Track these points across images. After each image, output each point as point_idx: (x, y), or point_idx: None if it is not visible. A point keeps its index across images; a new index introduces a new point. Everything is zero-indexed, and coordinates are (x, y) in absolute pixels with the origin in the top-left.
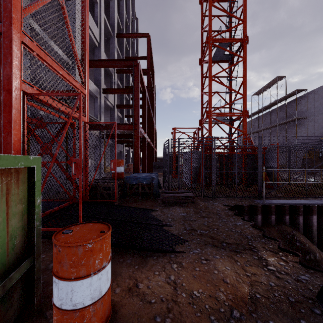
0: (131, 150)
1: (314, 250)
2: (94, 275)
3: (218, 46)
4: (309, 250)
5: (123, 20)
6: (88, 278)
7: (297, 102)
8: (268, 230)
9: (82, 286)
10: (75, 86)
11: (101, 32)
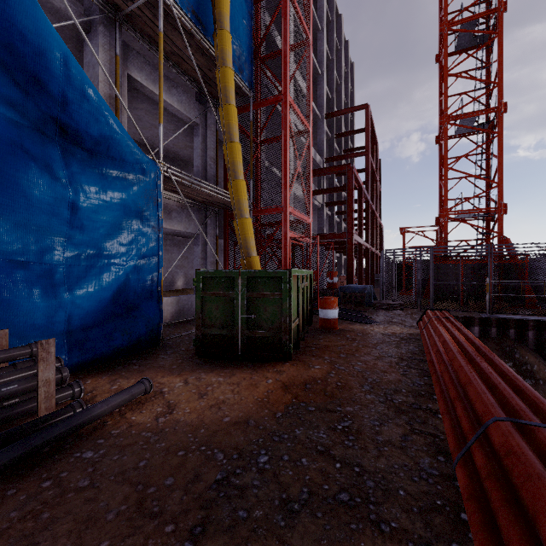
0: (344, 257)
1: (533, 362)
2: (334, 309)
3: (457, 125)
4: (527, 362)
5: (333, 87)
6: (332, 310)
7: None
8: (485, 341)
9: (330, 312)
10: (305, 220)
11: None
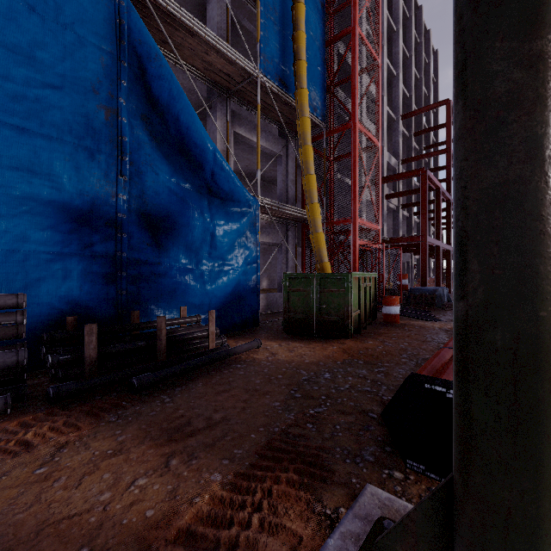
0: None
1: None
2: (395, 306)
3: None
4: None
5: (410, 85)
6: (393, 306)
7: None
8: None
9: (392, 308)
10: (374, 228)
11: (383, 132)
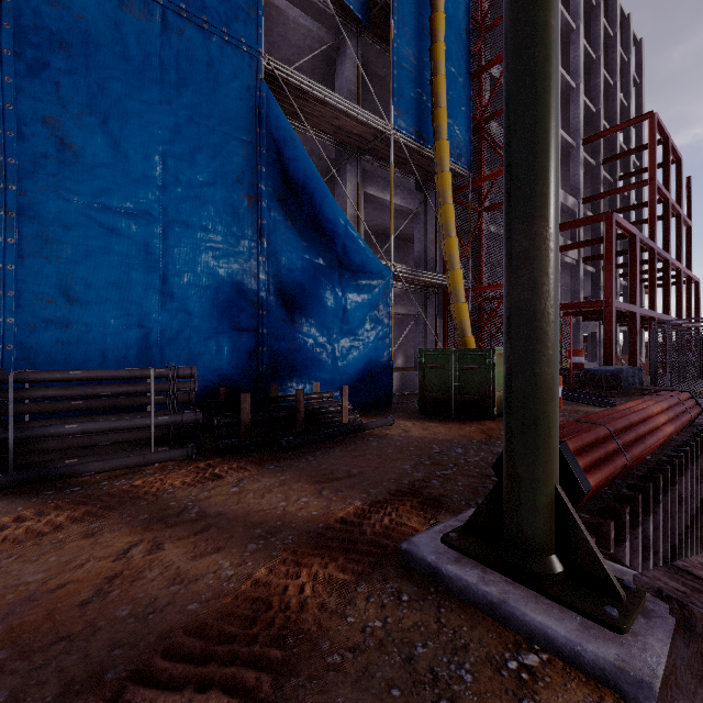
0: (622, 329)
1: None
2: None
3: None
4: None
5: (598, 95)
6: None
7: None
8: None
9: None
10: None
11: None
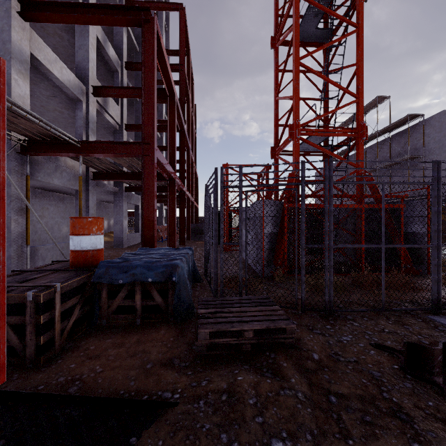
0: (158, 205)
1: None
2: None
3: (311, 1)
4: None
5: None
6: None
7: (406, 135)
8: None
9: None
10: None
11: None
